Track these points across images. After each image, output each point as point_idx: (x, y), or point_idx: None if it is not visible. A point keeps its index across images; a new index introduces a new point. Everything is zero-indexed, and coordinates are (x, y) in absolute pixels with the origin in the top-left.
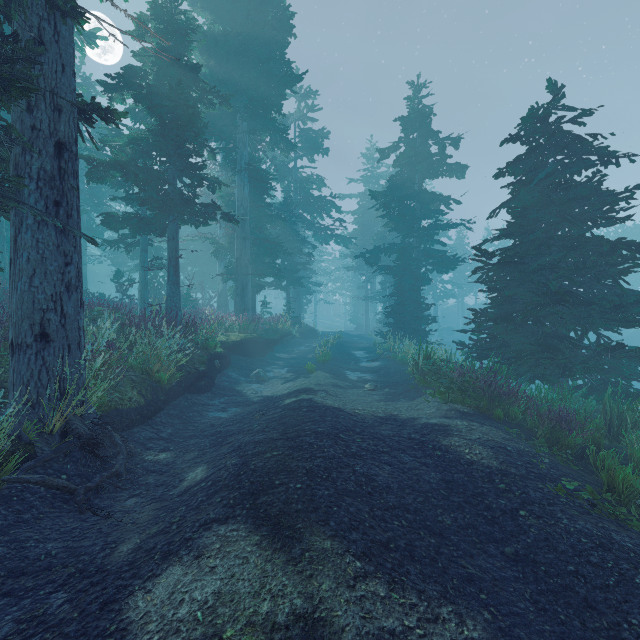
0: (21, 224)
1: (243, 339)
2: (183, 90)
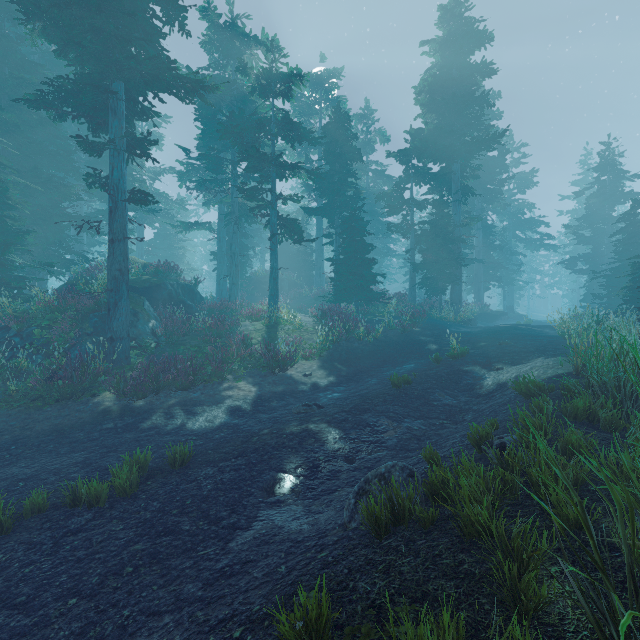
0: (455, 281)
1: (482, 313)
2: (468, 226)
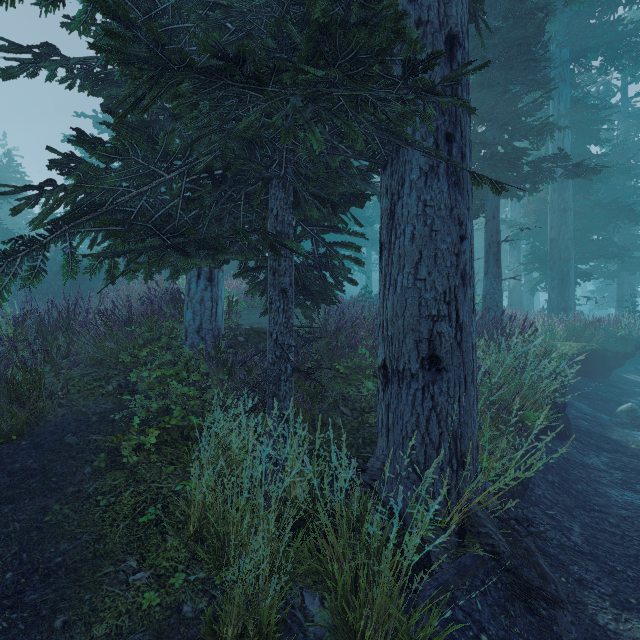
0: (401, 184)
1: (581, 351)
2: None
